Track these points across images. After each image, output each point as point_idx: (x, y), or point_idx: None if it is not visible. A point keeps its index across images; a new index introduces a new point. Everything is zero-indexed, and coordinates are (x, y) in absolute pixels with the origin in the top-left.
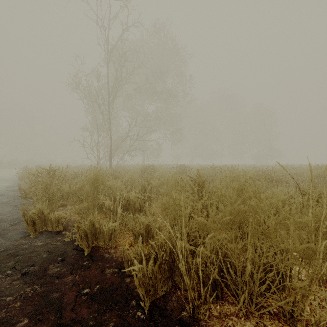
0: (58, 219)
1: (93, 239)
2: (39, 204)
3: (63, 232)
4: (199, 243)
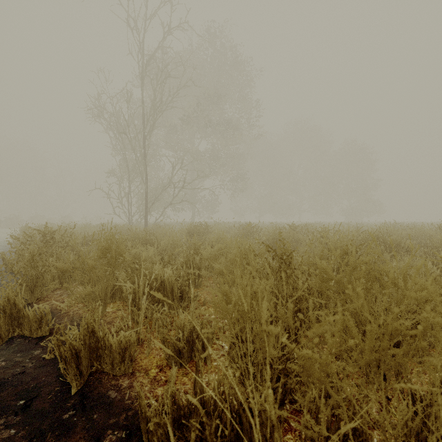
0: (40, 316)
1: (92, 359)
2: (7, 291)
3: (42, 343)
4: (291, 386)
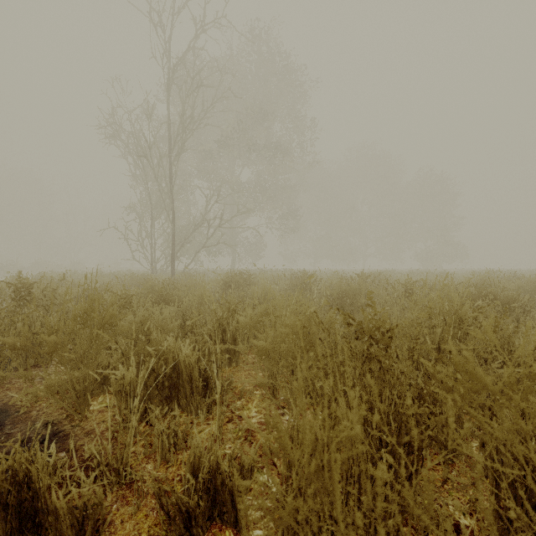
0: None
1: (25, 531)
2: None
3: None
4: None
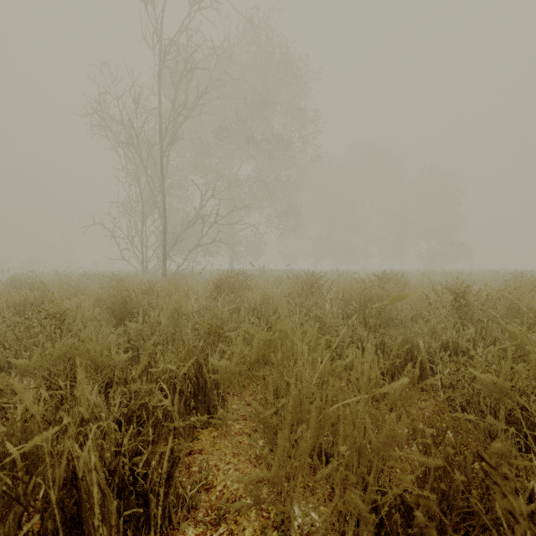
0: None
1: None
2: None
3: None
4: None
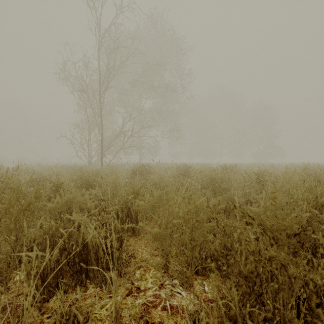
0: None
1: None
2: None
3: None
4: None
